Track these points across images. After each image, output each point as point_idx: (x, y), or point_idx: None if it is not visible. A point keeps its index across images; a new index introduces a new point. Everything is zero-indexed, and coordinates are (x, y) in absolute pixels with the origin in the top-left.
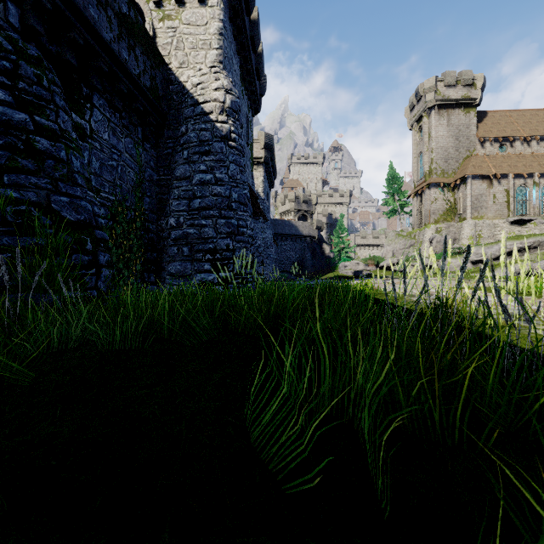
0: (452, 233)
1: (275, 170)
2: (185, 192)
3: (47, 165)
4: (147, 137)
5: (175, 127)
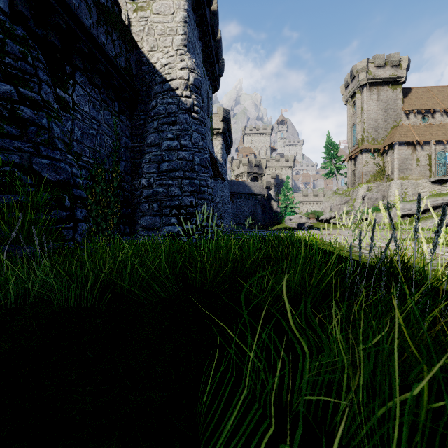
0: (381, 191)
1: (232, 139)
2: (155, 157)
3: (29, 131)
4: (123, 110)
5: (147, 101)
